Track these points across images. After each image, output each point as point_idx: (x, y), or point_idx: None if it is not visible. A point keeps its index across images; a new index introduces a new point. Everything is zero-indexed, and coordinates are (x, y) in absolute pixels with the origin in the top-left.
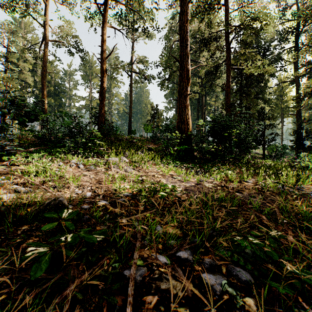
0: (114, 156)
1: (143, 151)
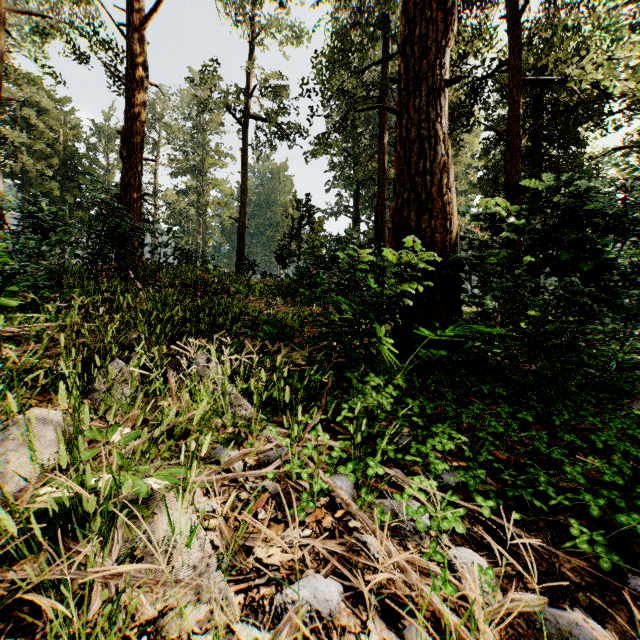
0: None
1: (246, 333)
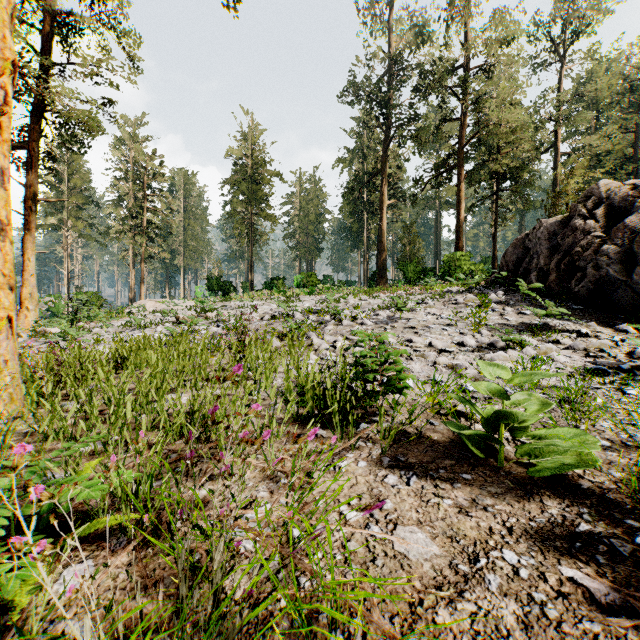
0: None
1: None
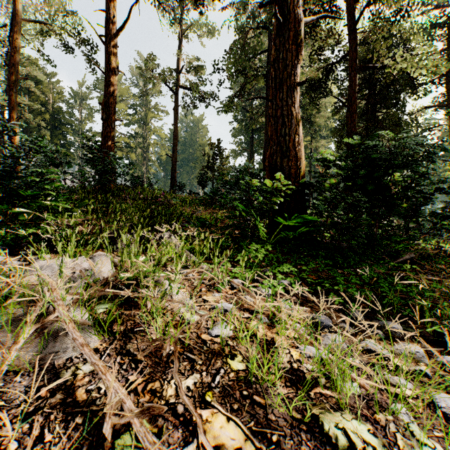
0: (72, 251)
1: (184, 225)
